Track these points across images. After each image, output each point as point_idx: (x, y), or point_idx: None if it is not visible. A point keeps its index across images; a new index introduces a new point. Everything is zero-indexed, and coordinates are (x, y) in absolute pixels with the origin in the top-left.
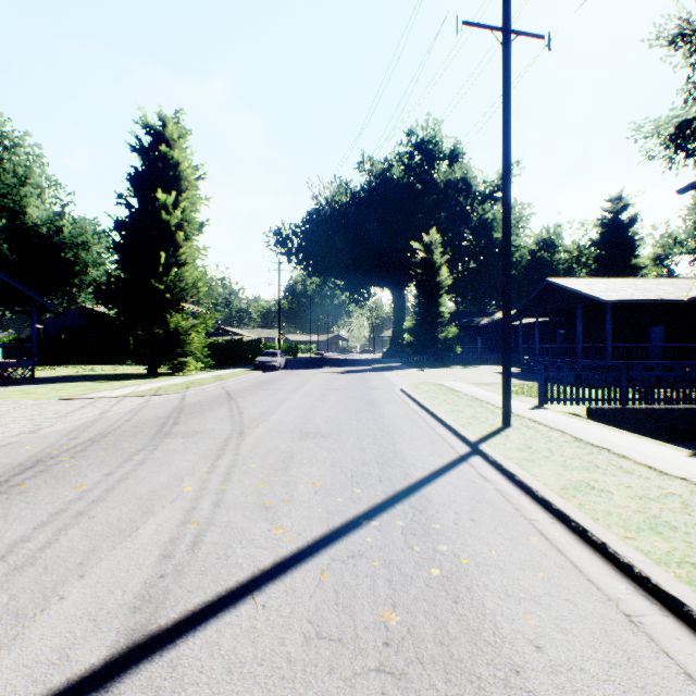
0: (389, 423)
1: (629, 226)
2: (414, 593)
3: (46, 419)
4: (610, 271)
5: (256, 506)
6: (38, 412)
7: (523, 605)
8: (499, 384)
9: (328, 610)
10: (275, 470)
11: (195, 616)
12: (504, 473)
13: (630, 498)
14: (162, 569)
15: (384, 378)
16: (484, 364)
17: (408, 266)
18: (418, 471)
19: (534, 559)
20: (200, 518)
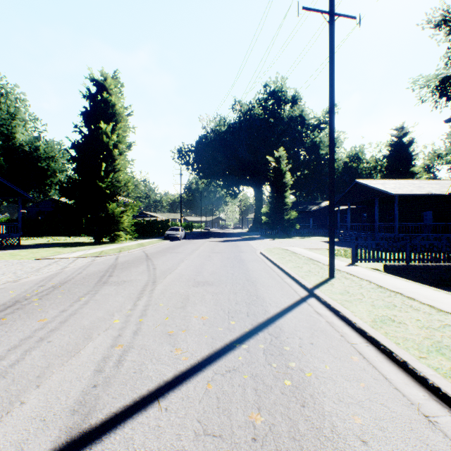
0: (253, 275)
1: (408, 146)
2: (273, 399)
3: (24, 272)
4: (396, 175)
5: (162, 333)
6: (20, 268)
7: (351, 408)
8: (325, 249)
9: (212, 412)
10: (176, 308)
11: (116, 417)
12: (331, 310)
13: (420, 328)
14: (95, 380)
15: (249, 245)
16: (314, 236)
17: (264, 172)
18: (273, 308)
19: (356, 373)
20: (124, 342)
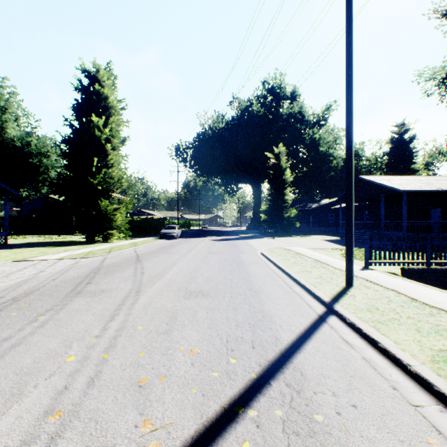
0: (255, 282)
1: (409, 143)
2: None
3: None
4: (397, 172)
5: (130, 384)
6: None
7: None
8: (329, 249)
9: None
10: (158, 333)
11: None
12: (364, 337)
13: None
14: None
15: (248, 245)
16: (314, 234)
17: (263, 170)
18: (286, 334)
19: None
20: (67, 404)
